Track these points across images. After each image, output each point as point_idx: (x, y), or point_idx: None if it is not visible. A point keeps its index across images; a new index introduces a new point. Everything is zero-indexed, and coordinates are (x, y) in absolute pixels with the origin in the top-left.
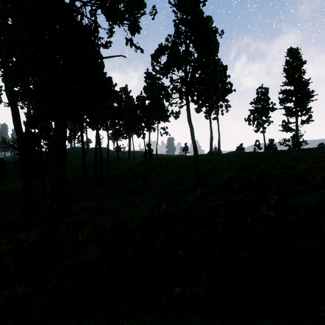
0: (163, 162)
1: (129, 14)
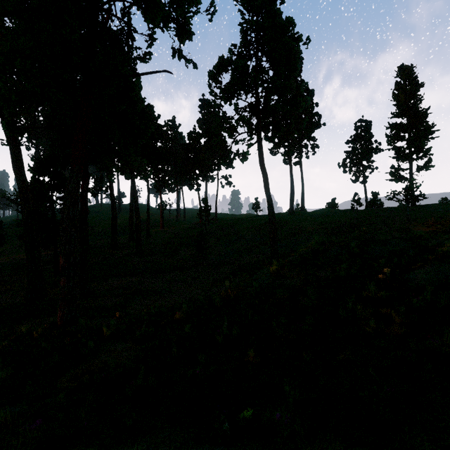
0: (225, 224)
1: (176, 11)
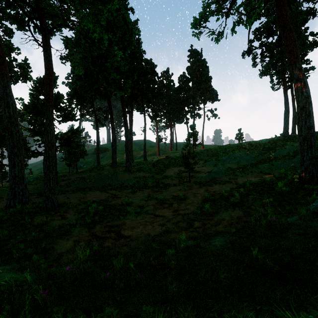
0: (212, 148)
1: None
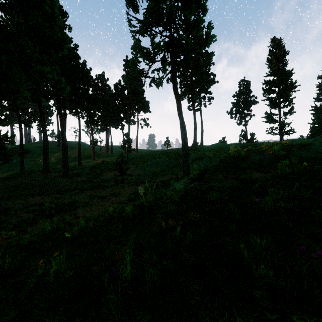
0: (144, 154)
1: None
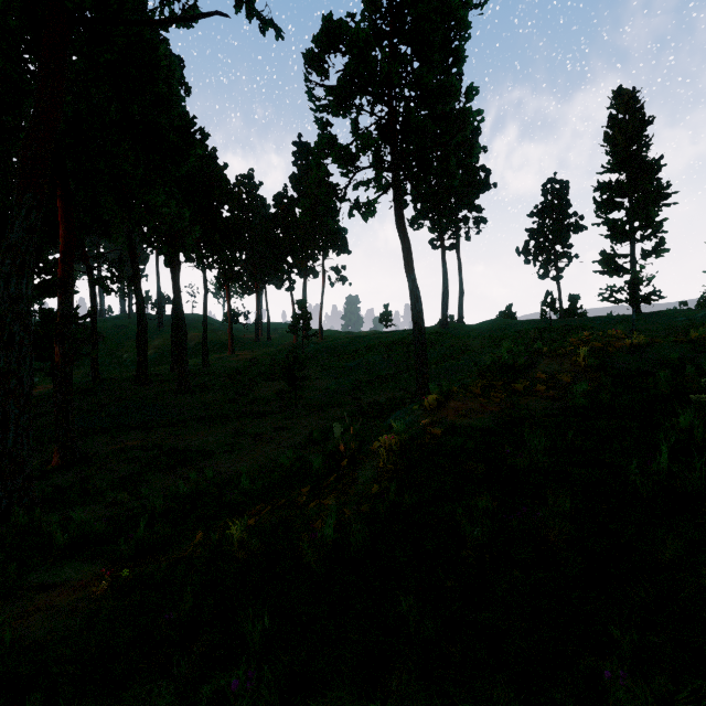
0: (336, 343)
1: None
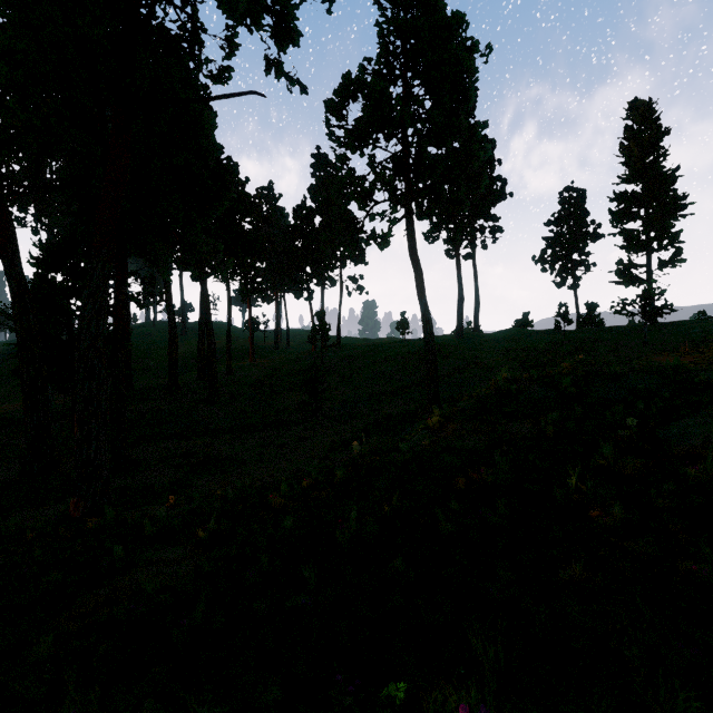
0: (354, 353)
1: None
